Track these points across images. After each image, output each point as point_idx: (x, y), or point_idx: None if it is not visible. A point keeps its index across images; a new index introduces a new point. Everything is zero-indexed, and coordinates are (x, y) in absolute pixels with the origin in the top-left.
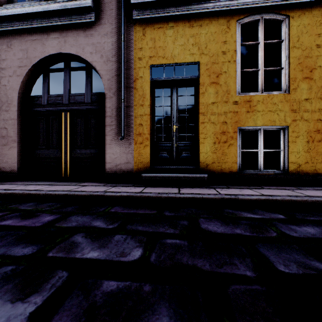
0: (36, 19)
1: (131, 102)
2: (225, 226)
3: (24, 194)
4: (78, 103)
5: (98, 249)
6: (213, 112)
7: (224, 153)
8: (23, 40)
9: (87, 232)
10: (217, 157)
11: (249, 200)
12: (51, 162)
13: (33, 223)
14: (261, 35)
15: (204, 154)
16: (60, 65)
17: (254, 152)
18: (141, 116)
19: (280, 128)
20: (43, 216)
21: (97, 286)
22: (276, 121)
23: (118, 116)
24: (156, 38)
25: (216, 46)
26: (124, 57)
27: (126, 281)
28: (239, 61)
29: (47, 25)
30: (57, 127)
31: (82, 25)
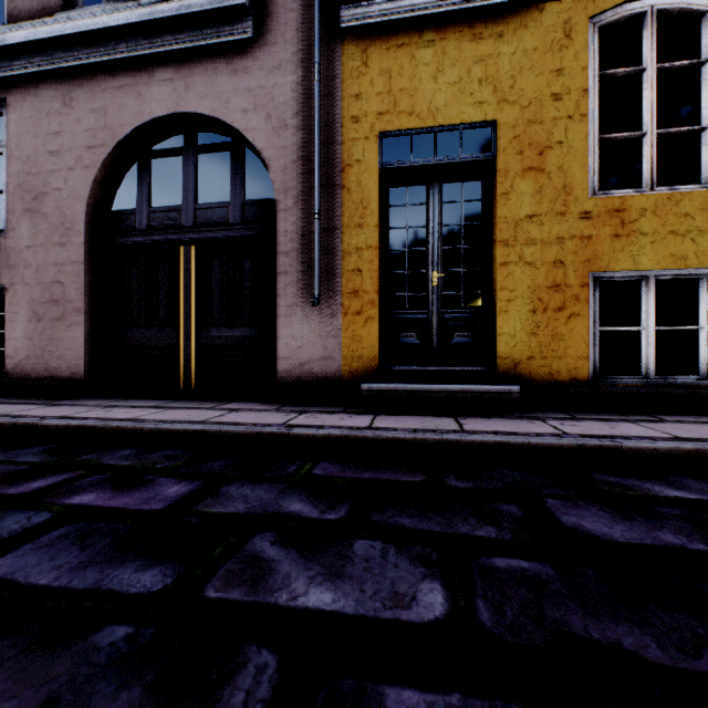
0: (126, 42)
1: (335, 220)
2: (625, 521)
3: (109, 429)
4: (214, 224)
5: (326, 581)
6: (529, 240)
7: (556, 335)
8: (98, 89)
9: (279, 529)
10: (539, 346)
11: (652, 453)
12: (155, 356)
13: (144, 501)
14: (651, 51)
15: (507, 337)
16: (166, 146)
17: (603, 334)
18: (357, 251)
19: (698, 274)
20: (160, 483)
21: (372, 704)
22: (689, 257)
23: (305, 252)
24: (393, 70)
25: (536, 81)
26: (319, 117)
27: (447, 692)
28: (595, 114)
29: (149, 54)
30: (169, 279)
31: (224, 49)
